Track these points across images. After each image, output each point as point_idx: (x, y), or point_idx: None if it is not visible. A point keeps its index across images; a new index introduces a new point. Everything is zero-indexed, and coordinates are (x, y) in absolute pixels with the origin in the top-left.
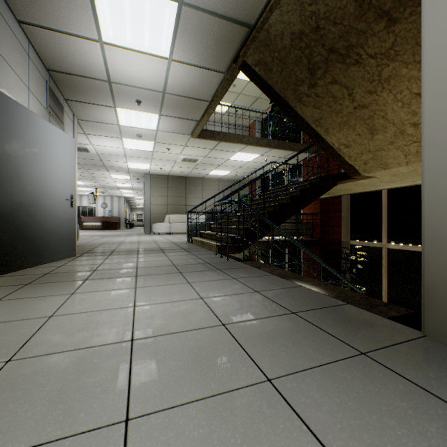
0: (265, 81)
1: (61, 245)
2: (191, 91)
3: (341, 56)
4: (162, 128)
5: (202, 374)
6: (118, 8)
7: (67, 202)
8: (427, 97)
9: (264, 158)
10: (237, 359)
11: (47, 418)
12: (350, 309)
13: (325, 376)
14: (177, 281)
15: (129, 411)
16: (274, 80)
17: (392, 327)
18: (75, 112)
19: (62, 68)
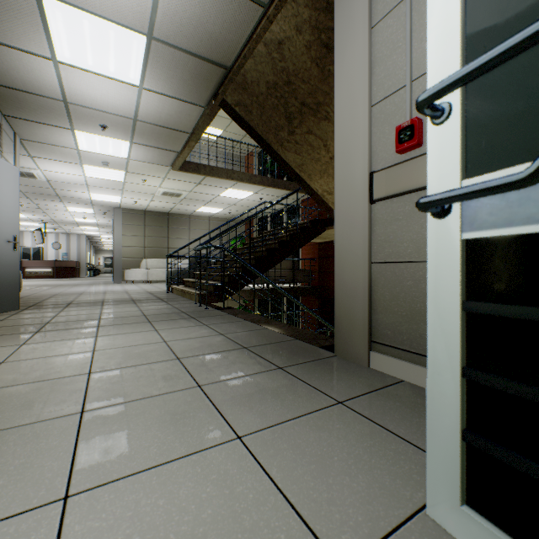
0: (247, 122)
1: (0, 296)
2: (168, 121)
3: (312, 110)
4: (135, 156)
5: (148, 387)
6: (76, 31)
7: (9, 245)
8: (337, 174)
9: (259, 197)
10: (181, 377)
11: (16, 417)
12: (295, 342)
13: (243, 381)
14: (144, 329)
15: (85, 408)
16: (255, 122)
17: (316, 352)
18: (18, 130)
19: (1, 80)
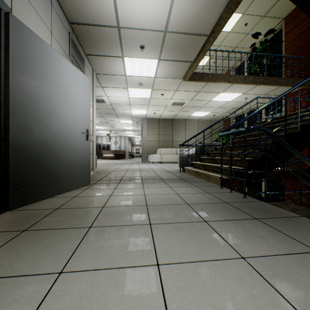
0: None
1: (77, 175)
2: (192, 25)
3: None
4: (159, 74)
5: None
6: None
7: (83, 136)
8: None
9: (244, 97)
10: None
11: None
12: None
13: None
14: (219, 250)
15: None
16: None
17: None
18: (94, 66)
19: (80, 18)
